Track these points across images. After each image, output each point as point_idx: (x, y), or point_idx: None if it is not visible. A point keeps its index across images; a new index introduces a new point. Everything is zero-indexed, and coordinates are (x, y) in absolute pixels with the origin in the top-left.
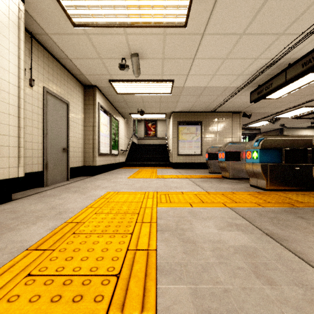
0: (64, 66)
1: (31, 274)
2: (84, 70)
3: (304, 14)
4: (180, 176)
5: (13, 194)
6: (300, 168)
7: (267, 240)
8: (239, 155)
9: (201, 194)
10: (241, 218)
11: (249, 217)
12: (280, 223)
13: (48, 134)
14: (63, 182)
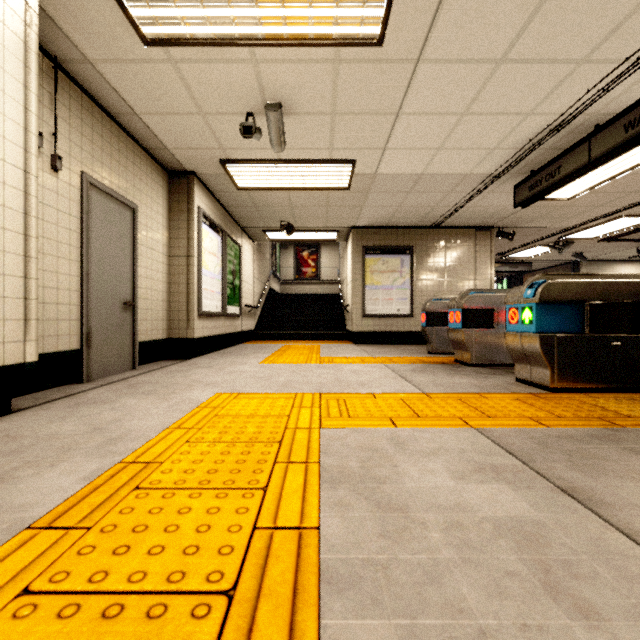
0: (125, 131)
1: (30, 589)
2: (168, 140)
3: (633, 18)
4: (369, 360)
5: (17, 399)
6: (623, 344)
7: (566, 504)
8: (491, 317)
9: (414, 398)
10: (502, 452)
11: (521, 449)
12: (590, 464)
13: (92, 271)
14: (123, 372)
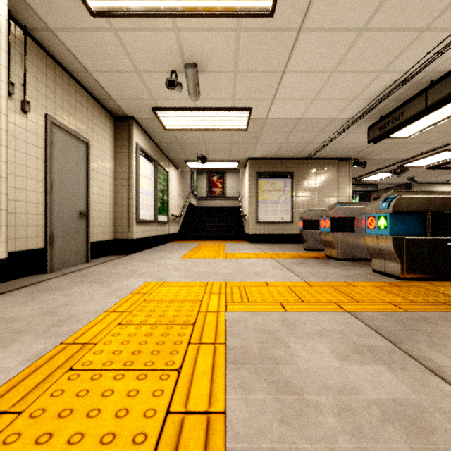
0: (81, 85)
1: None
2: (113, 92)
3: None
4: (262, 255)
5: None
6: None
7: (438, 385)
8: (352, 223)
9: (297, 285)
10: (374, 333)
11: (389, 331)
12: (448, 345)
13: (54, 189)
14: (79, 264)
